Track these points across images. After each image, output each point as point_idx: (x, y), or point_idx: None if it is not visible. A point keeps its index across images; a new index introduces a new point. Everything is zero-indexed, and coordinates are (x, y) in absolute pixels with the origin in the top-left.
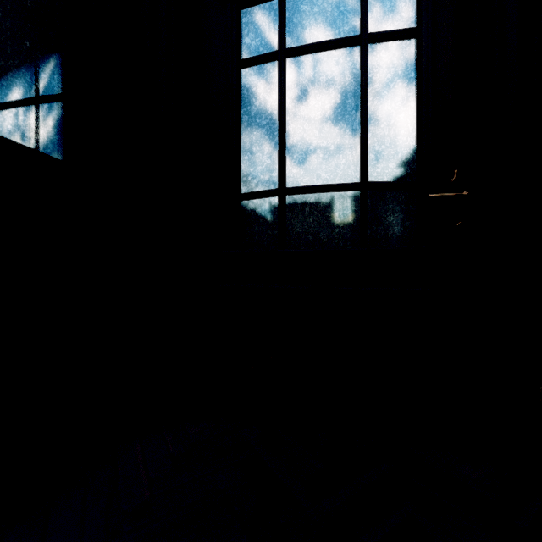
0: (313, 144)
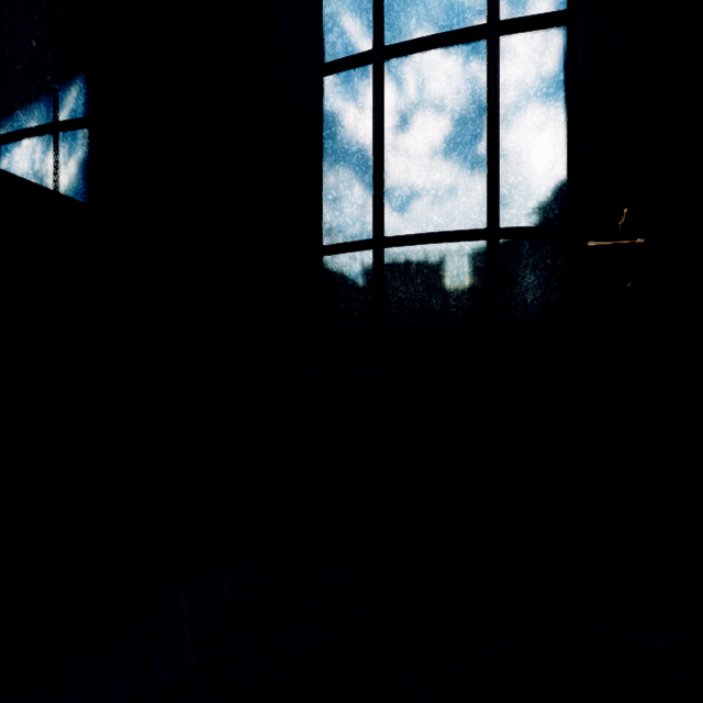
0: (422, 177)
